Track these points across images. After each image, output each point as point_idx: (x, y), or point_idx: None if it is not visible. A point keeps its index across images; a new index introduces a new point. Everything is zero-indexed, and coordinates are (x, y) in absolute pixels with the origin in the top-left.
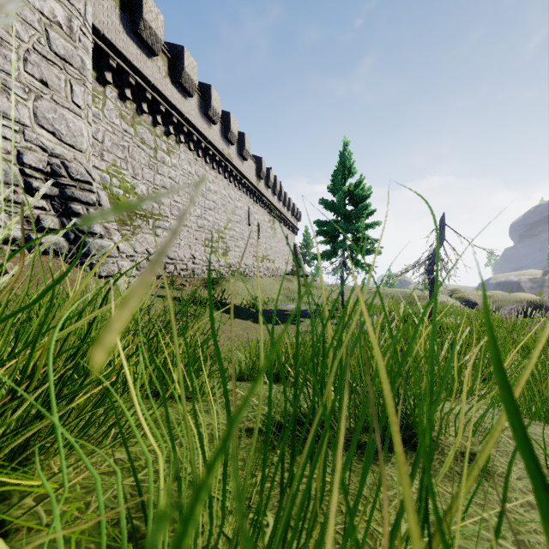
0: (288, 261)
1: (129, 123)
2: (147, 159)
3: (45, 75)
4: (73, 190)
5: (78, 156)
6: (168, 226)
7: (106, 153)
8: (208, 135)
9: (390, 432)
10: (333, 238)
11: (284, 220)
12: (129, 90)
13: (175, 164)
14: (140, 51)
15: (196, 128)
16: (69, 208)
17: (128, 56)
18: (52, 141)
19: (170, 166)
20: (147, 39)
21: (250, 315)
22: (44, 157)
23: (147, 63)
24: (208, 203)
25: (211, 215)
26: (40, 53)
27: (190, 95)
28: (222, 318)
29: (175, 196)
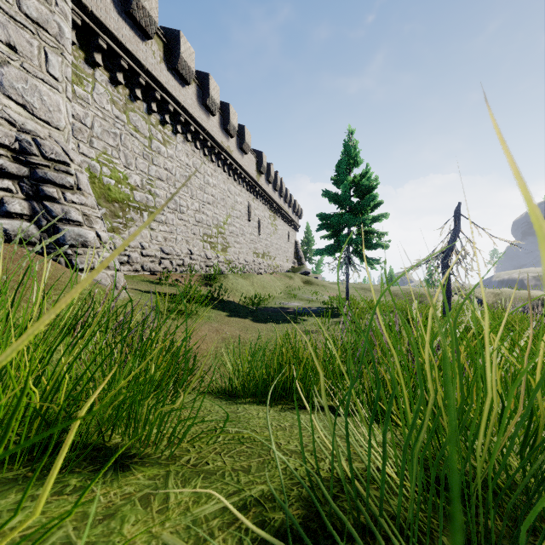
0: (289, 258)
1: (121, 109)
2: (142, 149)
3: (12, 38)
4: (46, 170)
5: (54, 134)
6: (164, 219)
7: (96, 140)
8: (207, 126)
9: None
10: (337, 231)
11: (285, 216)
12: (122, 74)
13: (171, 155)
14: (132, 33)
15: (194, 118)
16: (40, 191)
17: (119, 37)
18: (22, 114)
19: (166, 157)
20: (141, 20)
21: (249, 313)
22: (11, 132)
23: (140, 47)
24: (207, 197)
25: (210, 210)
26: (7, 13)
27: (187, 83)
28: (218, 317)
29: (171, 189)
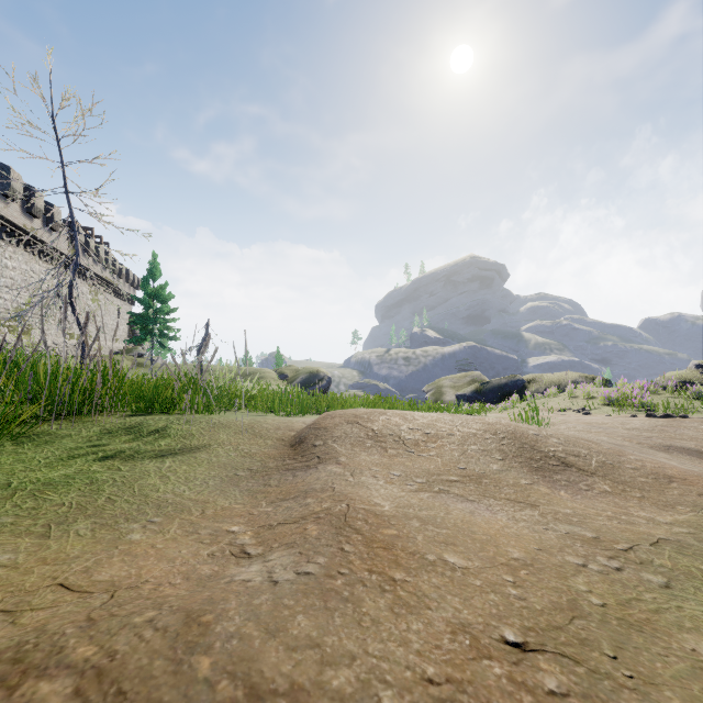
0: (121, 337)
1: None
2: None
3: None
4: None
5: None
6: None
7: None
8: (6, 213)
9: None
10: (145, 326)
11: (113, 289)
12: None
13: None
14: None
15: None
16: None
17: None
18: None
19: None
20: None
21: None
22: None
23: None
24: (5, 281)
25: (8, 293)
26: None
27: None
28: None
29: None
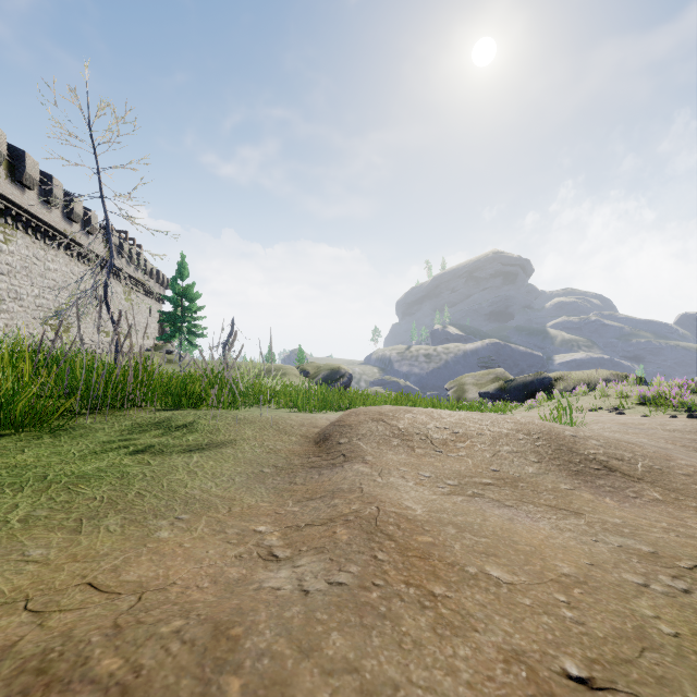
0: (152, 334)
1: None
2: None
3: None
4: None
5: None
6: (6, 308)
7: None
8: (49, 219)
9: None
10: (174, 324)
11: (145, 289)
12: None
13: (12, 250)
14: None
15: (36, 216)
16: None
17: None
18: None
19: (7, 254)
20: None
21: None
22: None
23: None
24: (48, 282)
25: (51, 294)
26: None
27: (30, 189)
28: None
29: (12, 280)
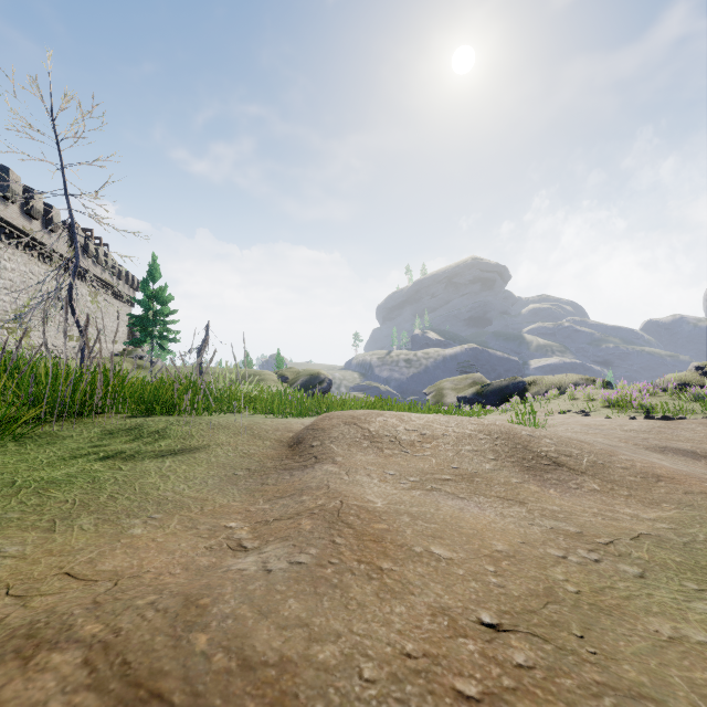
0: (120, 339)
1: None
2: None
3: None
4: None
5: None
6: None
7: None
8: (5, 214)
9: None
10: (145, 328)
11: (113, 291)
12: None
13: None
14: None
15: None
16: None
17: None
18: None
19: None
20: None
21: None
22: None
23: None
24: (4, 283)
25: (7, 295)
26: None
27: None
28: None
29: None
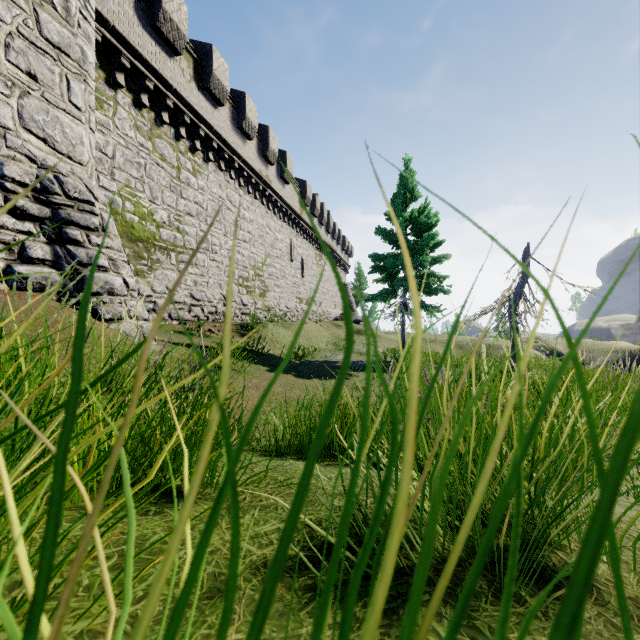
0: (338, 303)
1: (145, 135)
2: (169, 180)
3: (33, 66)
4: (69, 210)
5: (77, 170)
6: (194, 260)
7: (118, 172)
8: (243, 152)
9: (506, 556)
10: (392, 274)
11: (333, 255)
12: (146, 96)
13: (202, 186)
14: (159, 49)
15: (228, 143)
16: (63, 234)
17: (144, 54)
18: (43, 149)
19: (196, 189)
20: (168, 35)
21: (292, 367)
22: (32, 169)
23: (167, 64)
24: (243, 234)
25: (246, 249)
26: (27, 39)
27: (220, 104)
28: (257, 372)
29: (202, 225)
